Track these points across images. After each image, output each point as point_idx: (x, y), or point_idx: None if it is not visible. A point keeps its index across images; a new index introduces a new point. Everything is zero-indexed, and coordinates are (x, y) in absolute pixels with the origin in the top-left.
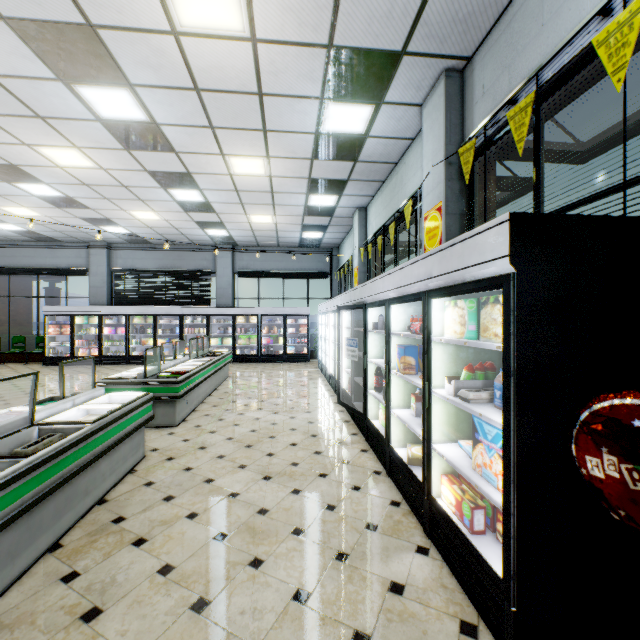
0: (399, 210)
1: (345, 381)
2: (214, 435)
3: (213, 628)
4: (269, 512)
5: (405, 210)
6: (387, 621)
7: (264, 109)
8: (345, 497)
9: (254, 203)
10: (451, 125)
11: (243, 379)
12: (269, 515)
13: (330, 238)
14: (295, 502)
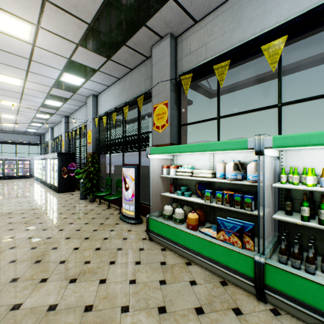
0: (60, 134)
1: (44, 178)
2: (2, 190)
3: (20, 196)
4: (25, 193)
5: (60, 137)
6: (45, 194)
7: (19, 112)
8: (41, 191)
9: (7, 121)
10: (66, 126)
11: (0, 183)
12: (25, 193)
13: (40, 131)
14: (30, 192)
